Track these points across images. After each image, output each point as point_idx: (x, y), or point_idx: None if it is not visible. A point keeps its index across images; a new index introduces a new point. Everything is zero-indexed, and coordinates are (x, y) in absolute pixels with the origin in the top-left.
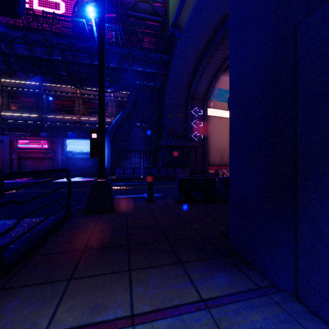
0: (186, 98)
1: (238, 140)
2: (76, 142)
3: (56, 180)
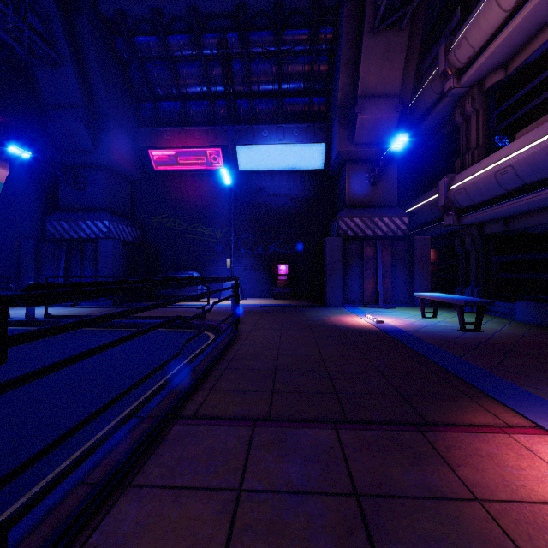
0: None
1: (1, 264)
2: None
3: None
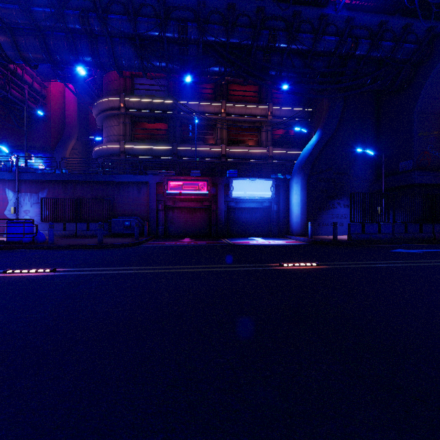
0: None
1: None
2: (245, 183)
3: (251, 242)
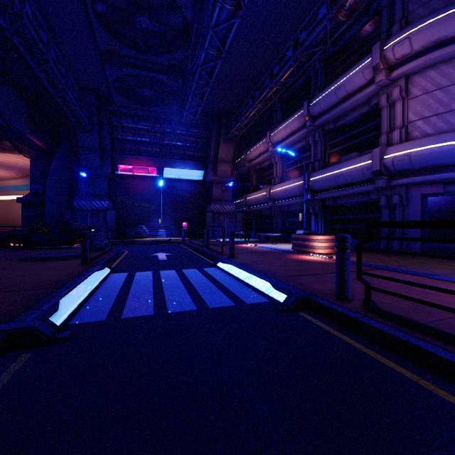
0: None
1: (51, 221)
2: None
3: None
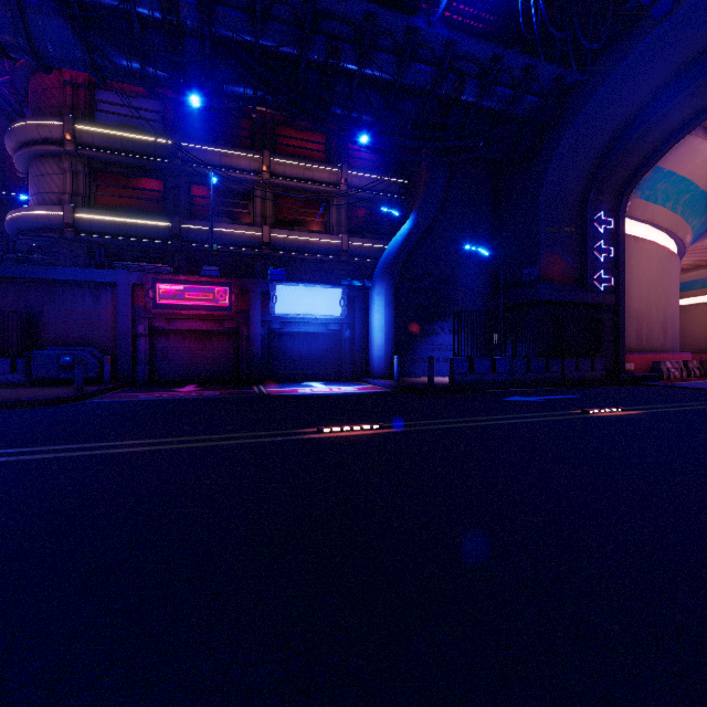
0: (585, 188)
1: None
2: (298, 291)
3: (299, 391)
